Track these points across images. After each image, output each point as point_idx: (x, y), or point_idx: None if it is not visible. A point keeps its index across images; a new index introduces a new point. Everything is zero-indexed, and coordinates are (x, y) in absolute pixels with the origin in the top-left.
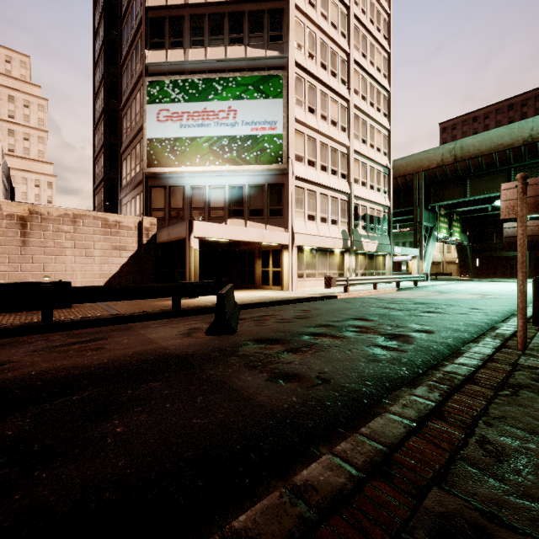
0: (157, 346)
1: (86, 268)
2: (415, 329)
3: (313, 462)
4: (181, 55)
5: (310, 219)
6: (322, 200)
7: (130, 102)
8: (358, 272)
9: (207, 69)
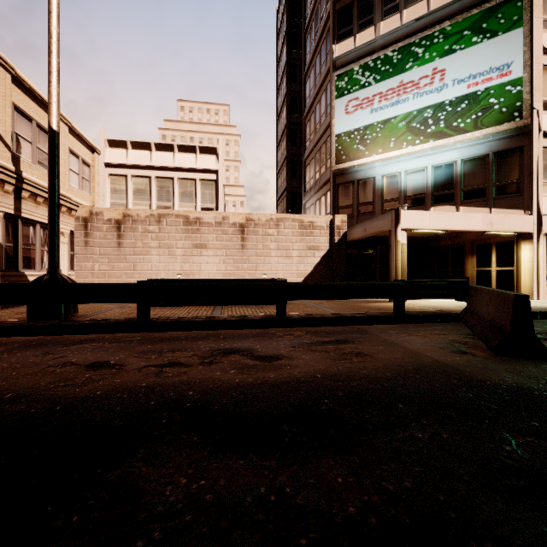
0: (437, 362)
1: (286, 268)
2: None
3: None
4: (371, 33)
5: None
6: None
7: (314, 106)
8: None
9: (402, 36)
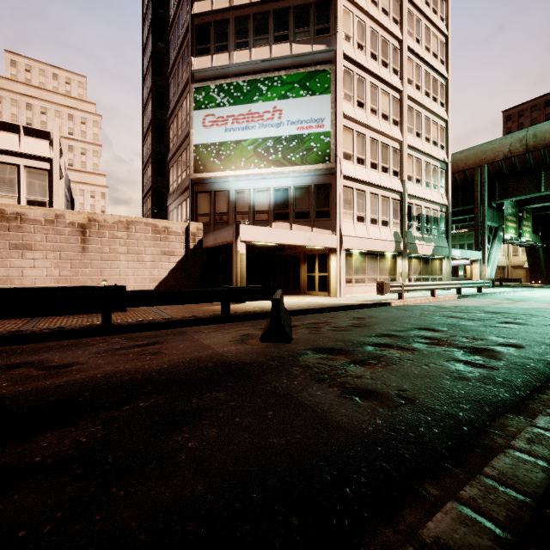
0: (214, 352)
1: (138, 273)
2: (498, 343)
3: (423, 505)
4: (226, 58)
5: (359, 220)
6: (372, 199)
7: (177, 110)
8: (411, 277)
9: (252, 70)
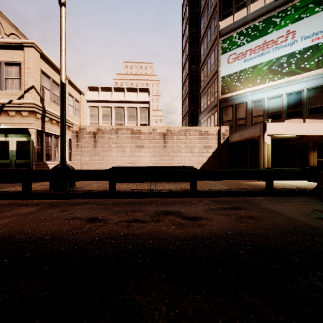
0: (309, 226)
1: (190, 159)
2: None
3: None
4: (244, 12)
5: None
6: None
7: (206, 60)
8: None
9: (265, 12)
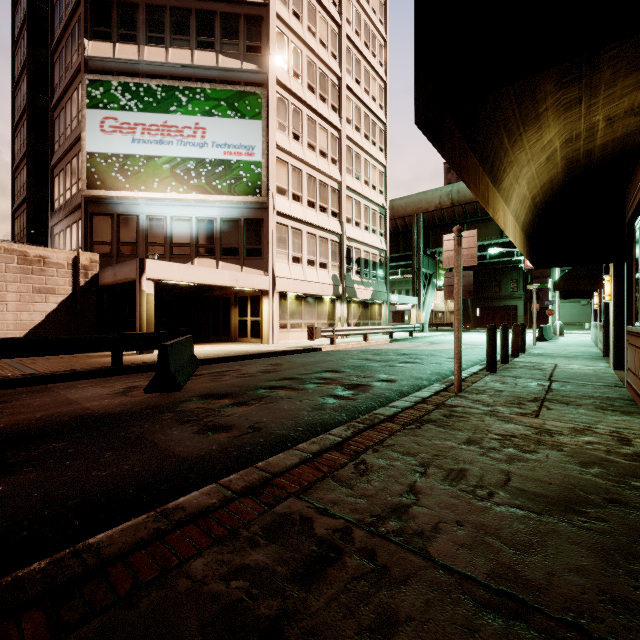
0: (78, 407)
1: None
2: (380, 379)
3: None
4: (134, 52)
5: (295, 261)
6: (309, 240)
7: (65, 102)
8: (351, 322)
9: (169, 74)
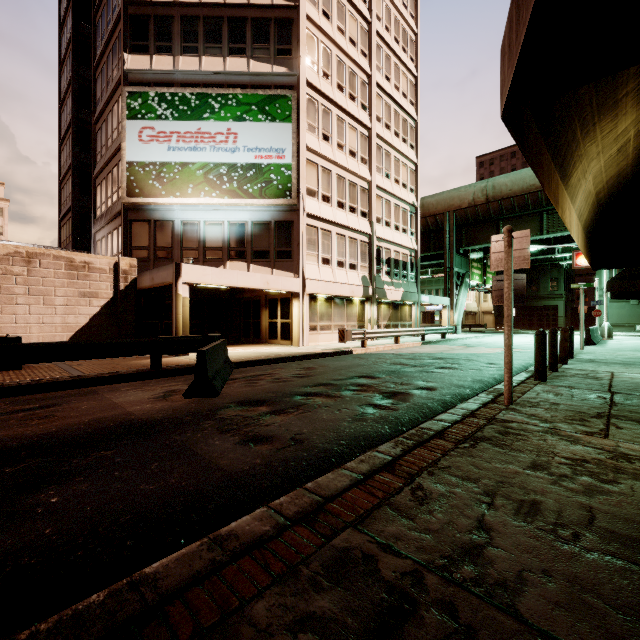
0: (122, 412)
1: (44, 319)
2: (419, 386)
3: None
4: (169, 62)
5: (324, 263)
6: (338, 241)
7: (106, 114)
8: (381, 324)
9: (202, 82)
